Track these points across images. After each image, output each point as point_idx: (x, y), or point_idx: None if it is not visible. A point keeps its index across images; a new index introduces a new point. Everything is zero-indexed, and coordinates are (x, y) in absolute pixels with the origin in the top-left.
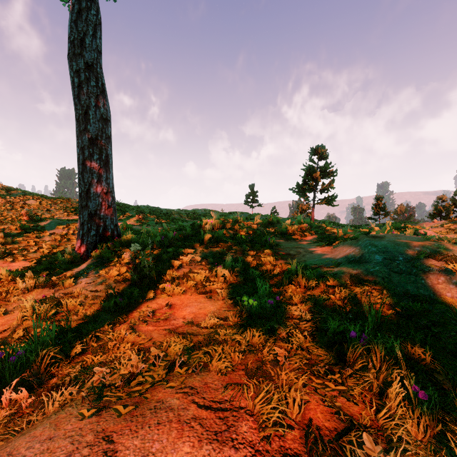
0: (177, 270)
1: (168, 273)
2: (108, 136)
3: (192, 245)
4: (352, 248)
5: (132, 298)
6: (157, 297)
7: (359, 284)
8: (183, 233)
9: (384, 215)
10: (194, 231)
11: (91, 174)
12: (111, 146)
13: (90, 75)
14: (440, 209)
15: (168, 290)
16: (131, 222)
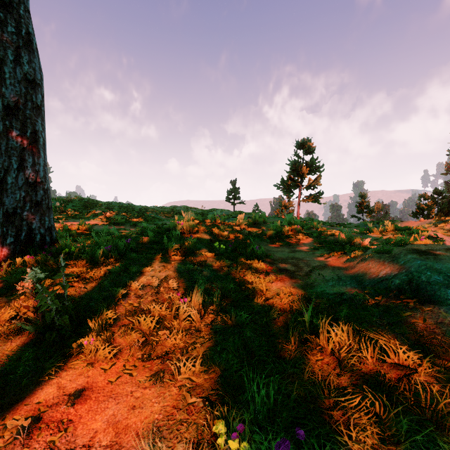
0: (119, 302)
1: (98, 311)
2: (37, 105)
3: (151, 257)
4: (389, 269)
5: (16, 372)
6: (65, 367)
7: (449, 361)
8: (143, 239)
9: (368, 213)
10: (159, 236)
11: (7, 157)
12: (43, 120)
13: (6, 16)
14: (423, 207)
15: (88, 352)
16: (95, 221)
